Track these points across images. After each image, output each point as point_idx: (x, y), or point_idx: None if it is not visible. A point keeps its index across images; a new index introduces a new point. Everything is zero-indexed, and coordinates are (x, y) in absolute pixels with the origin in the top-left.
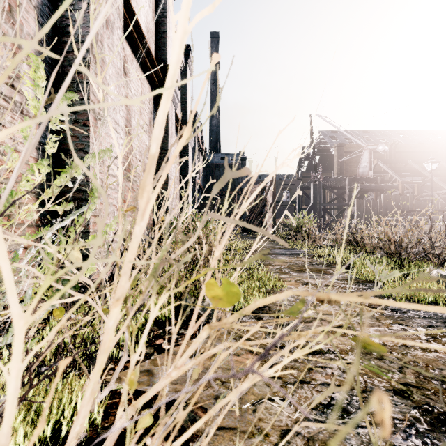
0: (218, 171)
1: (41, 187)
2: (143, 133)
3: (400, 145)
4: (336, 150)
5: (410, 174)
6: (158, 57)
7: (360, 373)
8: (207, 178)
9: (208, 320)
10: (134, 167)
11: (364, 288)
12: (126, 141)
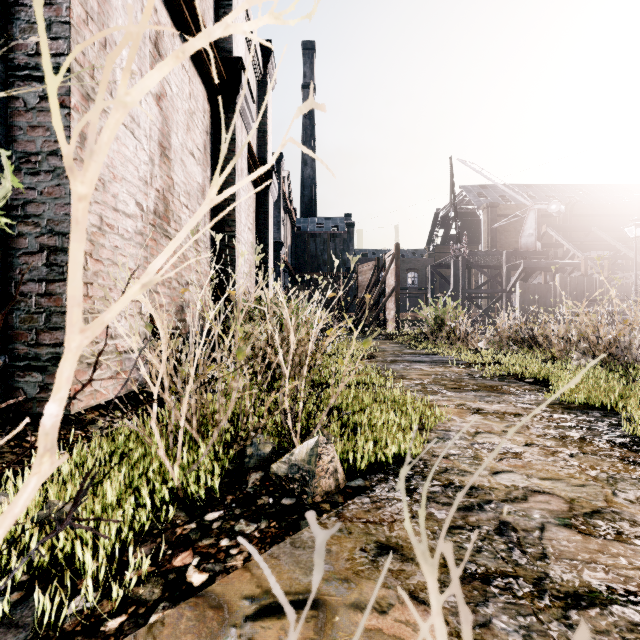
0: (313, 244)
1: None
2: (194, 163)
3: (579, 206)
4: (486, 213)
5: (594, 247)
6: (219, 46)
7: None
8: (297, 253)
9: (301, 494)
10: (175, 216)
11: (590, 421)
12: None
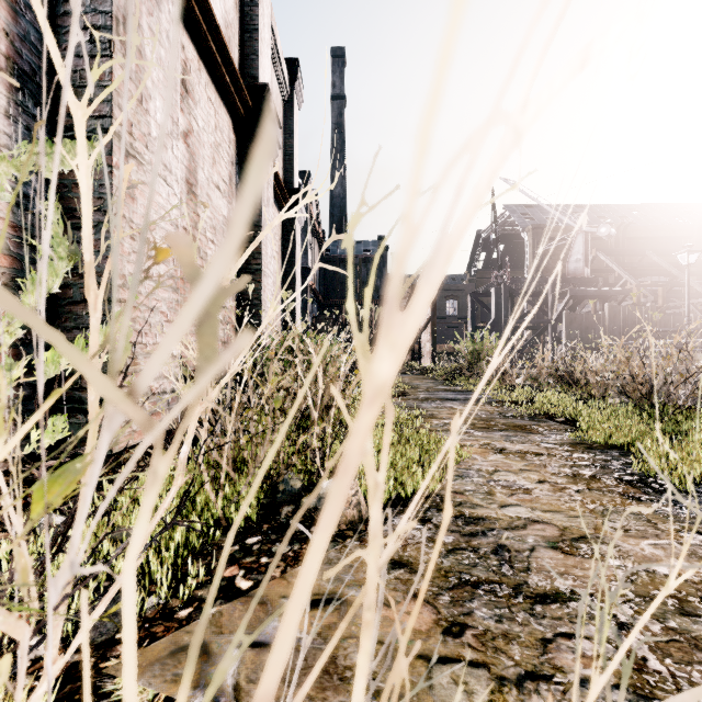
0: (344, 269)
1: (20, 274)
2: (219, 196)
3: (632, 228)
4: (532, 236)
5: (649, 273)
6: (245, 72)
7: (655, 651)
8: (326, 279)
9: None
10: (202, 252)
11: (606, 460)
12: (98, 74)
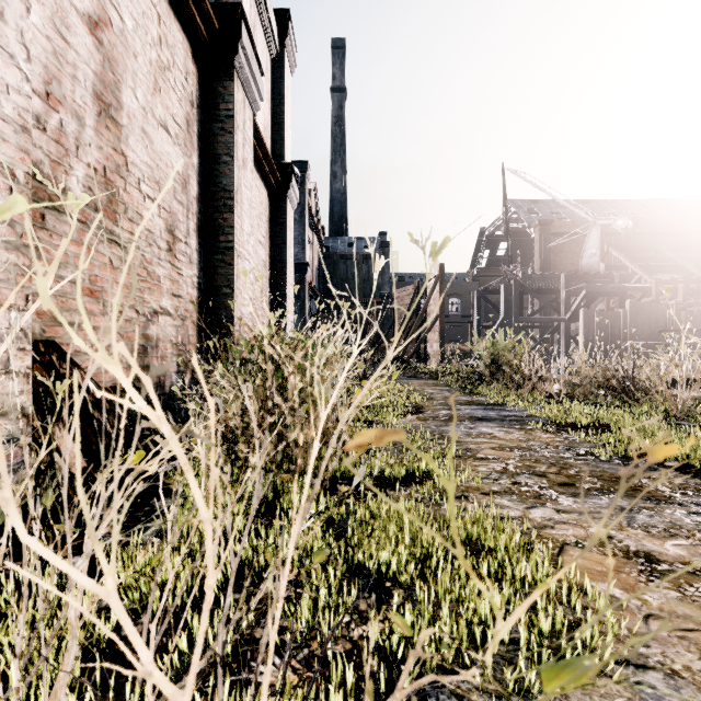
0: (344, 266)
1: None
2: (167, 140)
3: (643, 223)
4: (538, 231)
5: (664, 269)
6: None
7: None
8: (325, 276)
9: None
10: (131, 211)
11: None
12: None
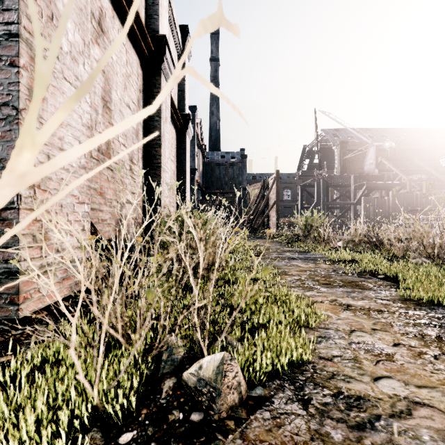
0: (218, 170)
1: None
2: (129, 113)
3: (404, 143)
4: (339, 148)
5: (415, 172)
6: (149, 27)
7: None
8: (207, 176)
9: (208, 409)
10: (115, 152)
11: (439, 318)
12: None
